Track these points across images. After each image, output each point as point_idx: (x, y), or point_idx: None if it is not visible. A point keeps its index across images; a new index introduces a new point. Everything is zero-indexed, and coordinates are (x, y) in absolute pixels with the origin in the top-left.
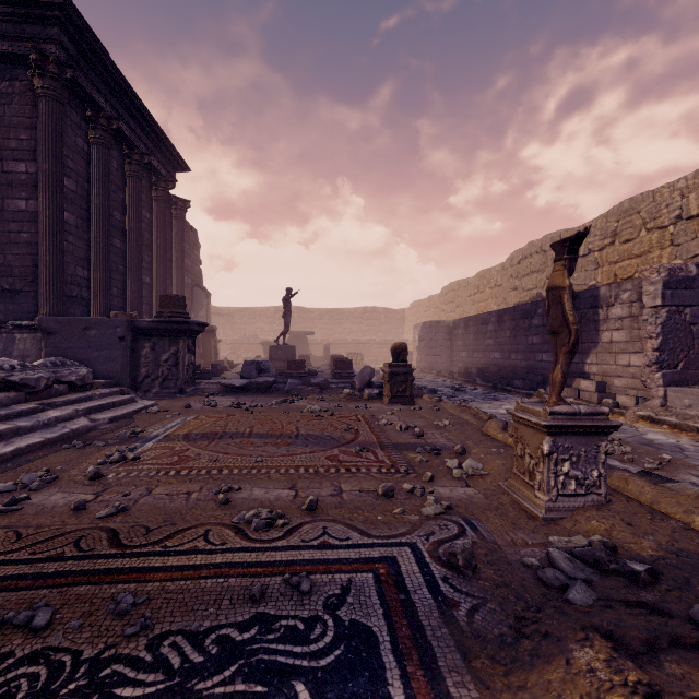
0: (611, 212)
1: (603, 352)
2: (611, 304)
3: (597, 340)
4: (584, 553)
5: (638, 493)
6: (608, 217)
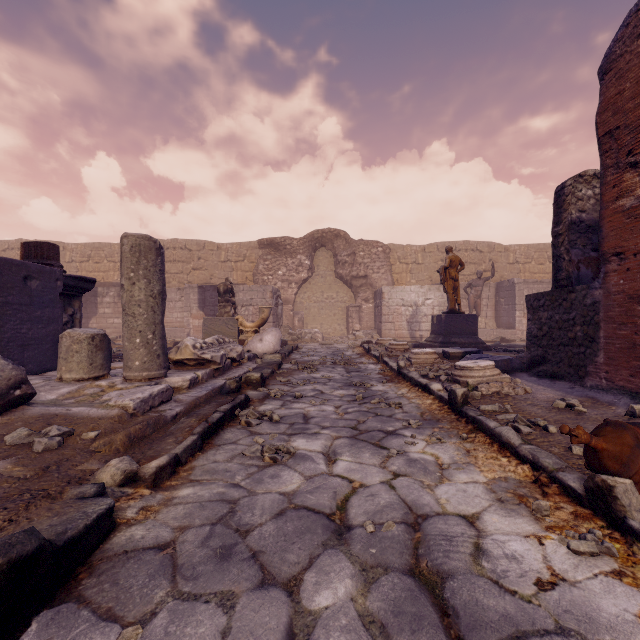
0: (88, 244)
1: (100, 317)
2: (105, 296)
3: (97, 312)
4: None
5: None
6: (86, 247)
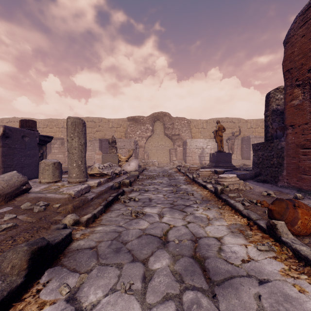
0: (46, 119)
1: (53, 154)
2: (54, 144)
3: (51, 151)
4: None
5: None
6: (46, 120)
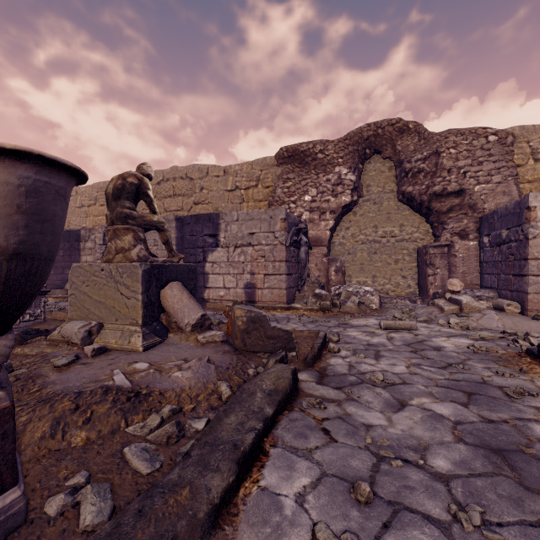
0: (94, 185)
1: None
2: (87, 240)
3: (80, 260)
4: (23, 331)
5: (60, 317)
6: (93, 188)
